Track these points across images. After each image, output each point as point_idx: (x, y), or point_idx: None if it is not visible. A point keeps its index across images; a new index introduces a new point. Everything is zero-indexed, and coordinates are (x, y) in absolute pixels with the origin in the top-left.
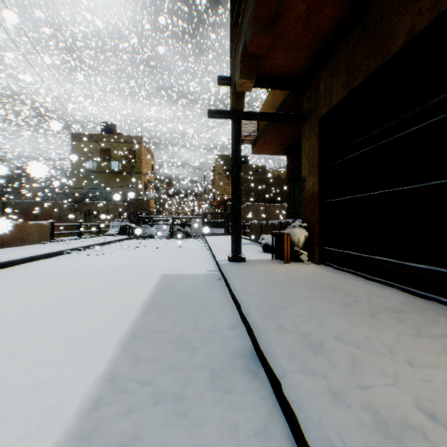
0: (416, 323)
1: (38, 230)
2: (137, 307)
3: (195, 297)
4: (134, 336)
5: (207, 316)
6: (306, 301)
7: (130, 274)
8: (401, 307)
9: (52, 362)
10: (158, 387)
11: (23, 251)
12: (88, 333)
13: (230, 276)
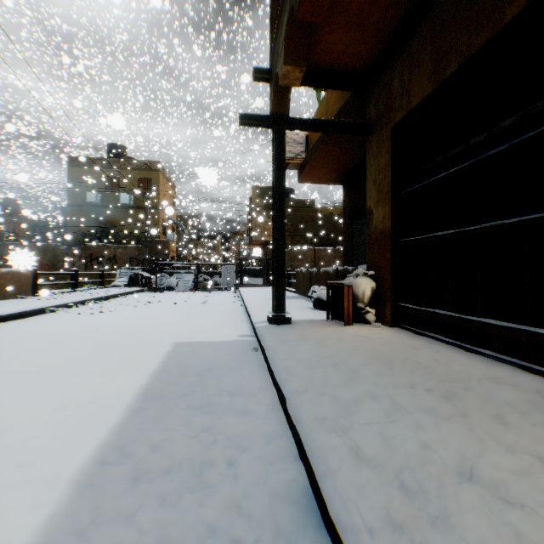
0: None
1: (13, 281)
2: (125, 400)
3: (217, 380)
4: (106, 459)
5: (233, 414)
6: (388, 391)
7: (130, 342)
8: (538, 401)
9: None
10: None
11: None
12: (27, 456)
13: (269, 346)
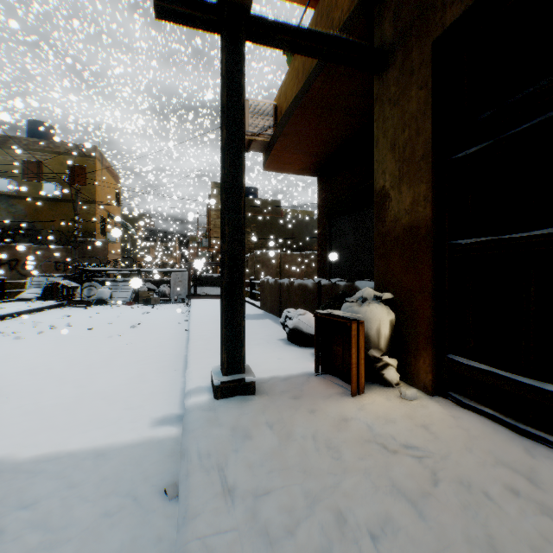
0: None
1: None
2: None
3: None
4: None
5: None
6: None
7: None
8: None
9: None
10: None
11: None
12: None
13: None
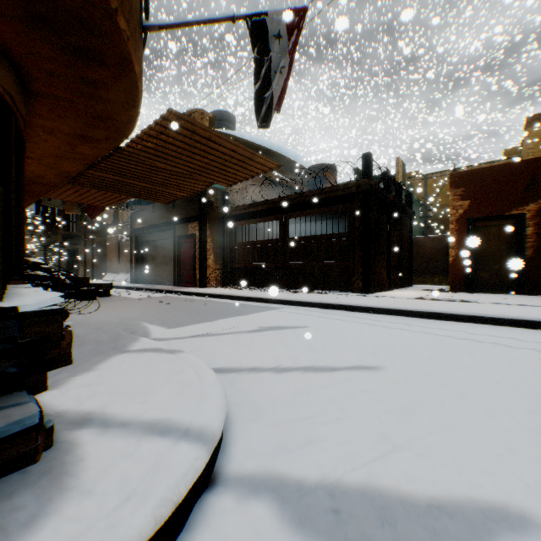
0: None
1: None
2: None
3: None
4: None
5: None
6: None
7: None
8: None
9: None
10: None
11: None
12: None
13: None
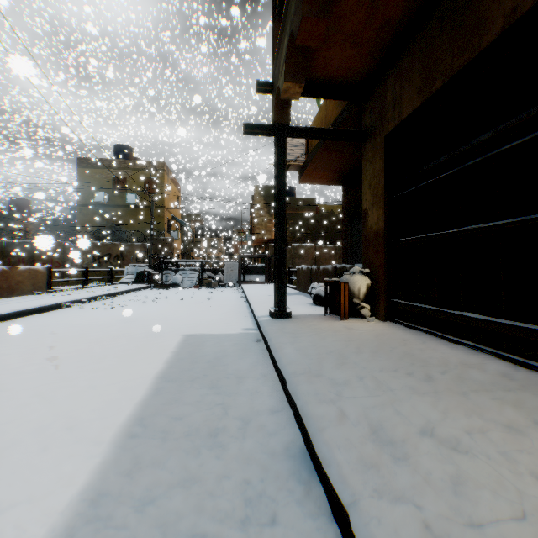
0: (529, 407)
1: (30, 278)
2: (146, 382)
3: (225, 367)
4: (138, 426)
5: (240, 393)
6: (374, 373)
7: (144, 334)
8: (502, 382)
9: (11, 470)
10: (163, 513)
11: (9, 304)
12: (73, 422)
13: (271, 337)
